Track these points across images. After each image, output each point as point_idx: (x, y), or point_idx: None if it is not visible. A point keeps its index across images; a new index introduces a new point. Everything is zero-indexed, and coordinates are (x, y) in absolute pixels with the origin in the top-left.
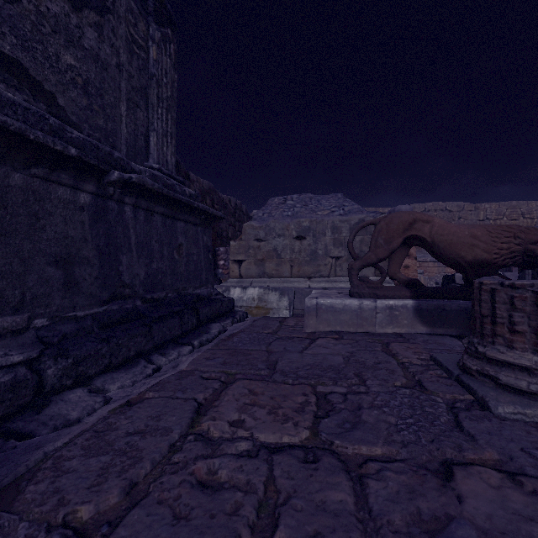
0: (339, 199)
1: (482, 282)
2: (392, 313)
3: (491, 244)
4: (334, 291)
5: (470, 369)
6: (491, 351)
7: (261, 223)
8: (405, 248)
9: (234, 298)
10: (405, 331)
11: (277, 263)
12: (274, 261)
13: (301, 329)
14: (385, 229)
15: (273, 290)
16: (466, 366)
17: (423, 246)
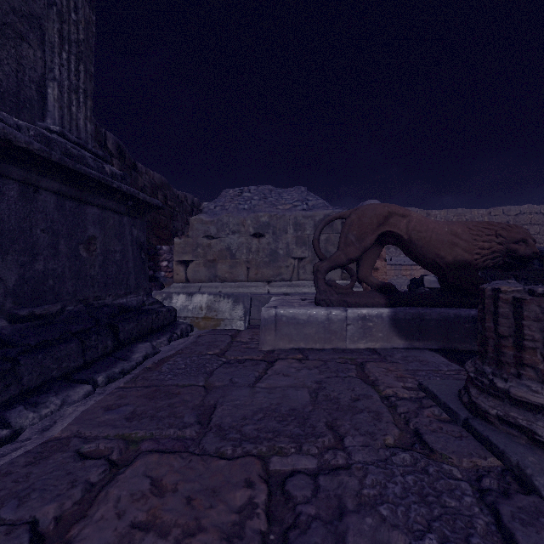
0: (302, 193)
1: (498, 289)
2: (366, 324)
3: (472, 242)
4: (297, 297)
5: (486, 413)
6: (518, 389)
7: (213, 217)
8: (378, 247)
9: (177, 308)
10: (380, 346)
11: (231, 265)
12: (227, 263)
13: (256, 346)
14: (356, 223)
15: (225, 297)
16: (480, 407)
17: (398, 245)
